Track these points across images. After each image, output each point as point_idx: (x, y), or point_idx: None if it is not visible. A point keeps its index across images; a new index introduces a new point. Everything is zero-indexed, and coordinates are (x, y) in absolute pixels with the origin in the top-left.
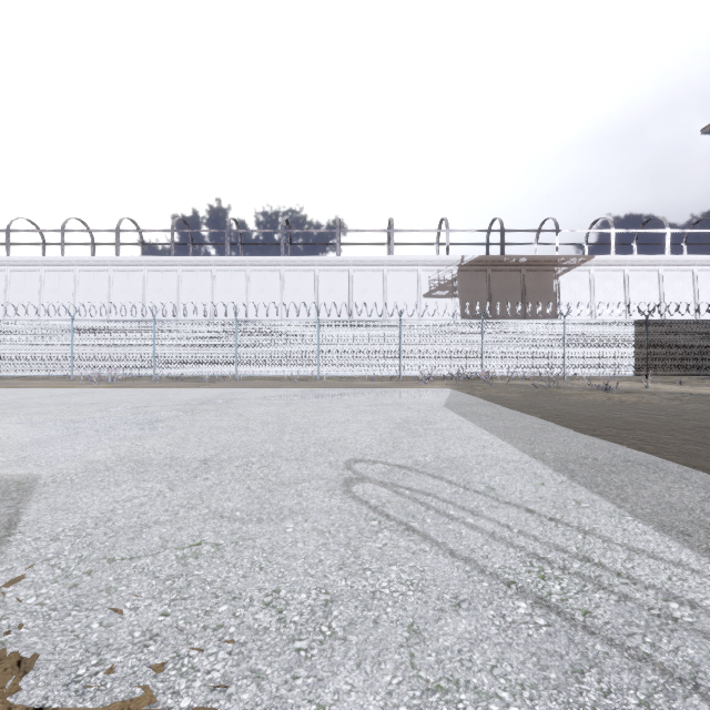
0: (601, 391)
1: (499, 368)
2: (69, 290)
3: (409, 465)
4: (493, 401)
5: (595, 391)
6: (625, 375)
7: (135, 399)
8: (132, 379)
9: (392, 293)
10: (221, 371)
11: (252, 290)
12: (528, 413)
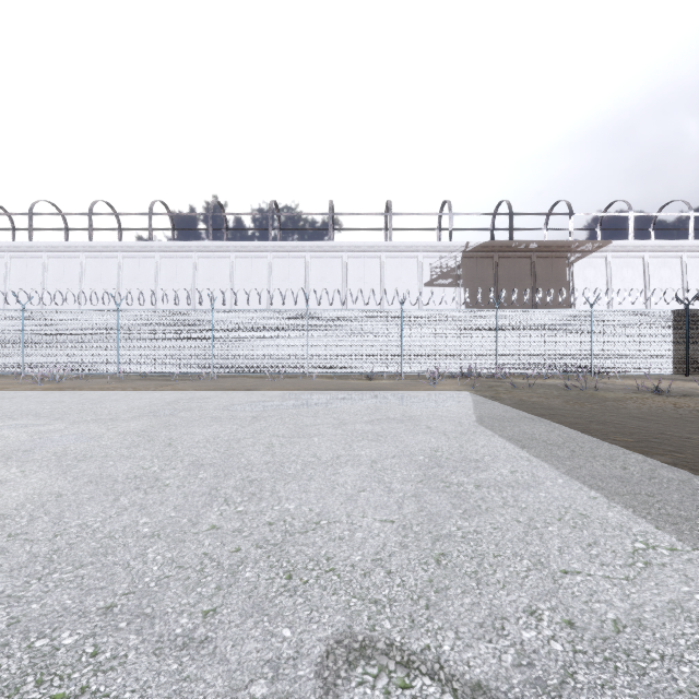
0: (651, 393)
1: (516, 365)
2: (37, 278)
3: (518, 690)
4: (535, 411)
5: (643, 393)
6: (661, 373)
7: (50, 410)
8: (96, 377)
9: (390, 282)
10: (195, 367)
11: (237, 278)
12: (607, 435)
